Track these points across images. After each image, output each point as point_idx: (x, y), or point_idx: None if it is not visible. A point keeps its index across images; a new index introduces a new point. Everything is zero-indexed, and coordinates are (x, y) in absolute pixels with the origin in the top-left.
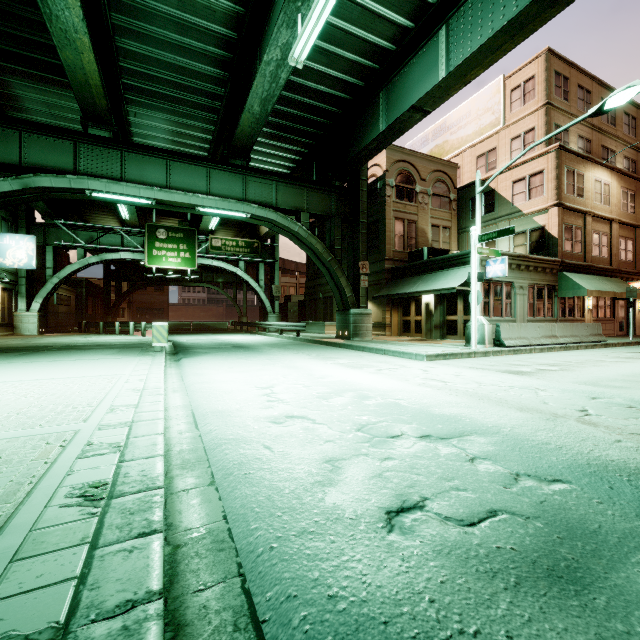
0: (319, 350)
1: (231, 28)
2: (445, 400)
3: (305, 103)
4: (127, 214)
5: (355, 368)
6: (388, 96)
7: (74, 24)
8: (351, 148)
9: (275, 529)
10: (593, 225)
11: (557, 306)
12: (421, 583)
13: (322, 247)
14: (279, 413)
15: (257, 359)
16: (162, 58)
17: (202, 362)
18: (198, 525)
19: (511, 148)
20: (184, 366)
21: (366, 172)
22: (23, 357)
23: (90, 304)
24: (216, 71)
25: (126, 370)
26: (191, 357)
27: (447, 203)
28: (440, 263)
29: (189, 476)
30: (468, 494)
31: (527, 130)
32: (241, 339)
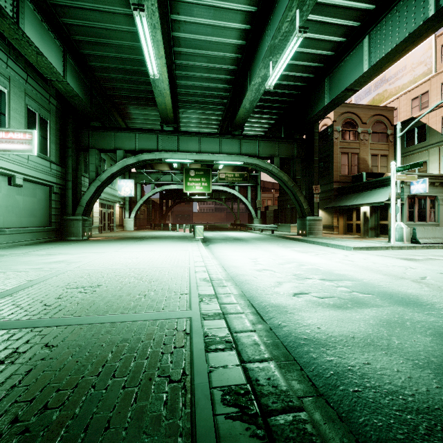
0: (284, 242)
1: (234, 65)
2: (345, 269)
3: (276, 92)
4: (176, 165)
5: (303, 253)
6: (330, 81)
7: (164, 87)
8: (306, 114)
9: (258, 293)
10: None
11: None
12: (297, 304)
13: (287, 178)
14: (260, 268)
15: (248, 246)
16: (198, 85)
17: (220, 246)
18: (234, 292)
19: (441, 90)
20: (212, 248)
21: (318, 126)
22: (141, 241)
23: (153, 213)
24: (225, 86)
25: (189, 248)
26: (213, 244)
27: (385, 137)
28: (374, 184)
29: (228, 283)
30: (327, 293)
31: None
32: (237, 235)
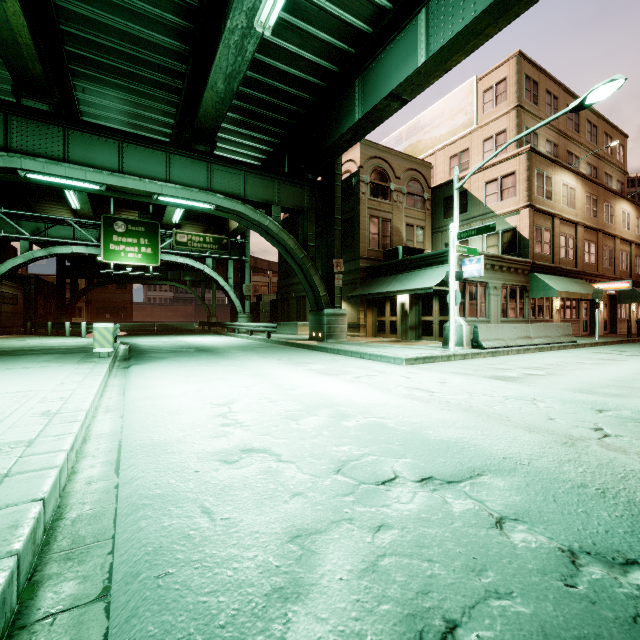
0: (291, 353)
1: None
2: (438, 418)
3: (276, 87)
4: (77, 203)
5: (330, 375)
6: (364, 84)
7: None
8: (325, 139)
9: None
10: (560, 228)
11: (528, 307)
12: None
13: (294, 243)
14: (234, 445)
15: (220, 365)
16: (111, 23)
17: (154, 370)
18: None
19: (483, 149)
20: (131, 375)
21: (340, 166)
22: None
23: (41, 303)
24: (175, 44)
25: (50, 383)
26: (143, 363)
27: (421, 202)
28: (416, 262)
29: (70, 577)
30: (517, 606)
31: (499, 132)
32: (207, 341)
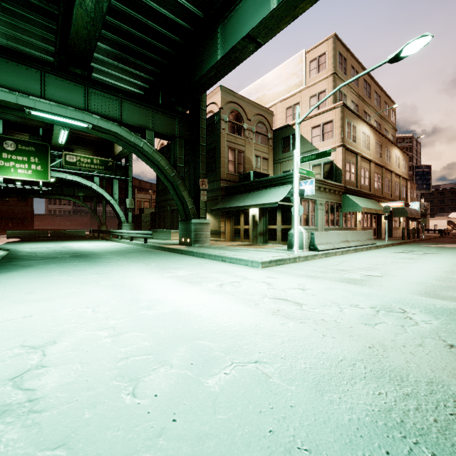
0: (160, 258)
1: None
2: (328, 355)
3: (148, 26)
4: None
5: (194, 284)
6: (225, 30)
7: None
8: (192, 77)
9: None
10: (361, 163)
11: (342, 218)
12: None
13: (166, 163)
14: None
15: (83, 274)
16: None
17: None
18: None
19: (310, 103)
20: None
21: (205, 103)
22: None
23: None
24: None
25: None
26: None
27: (266, 140)
28: (264, 183)
29: None
30: None
31: (321, 91)
32: (89, 246)
